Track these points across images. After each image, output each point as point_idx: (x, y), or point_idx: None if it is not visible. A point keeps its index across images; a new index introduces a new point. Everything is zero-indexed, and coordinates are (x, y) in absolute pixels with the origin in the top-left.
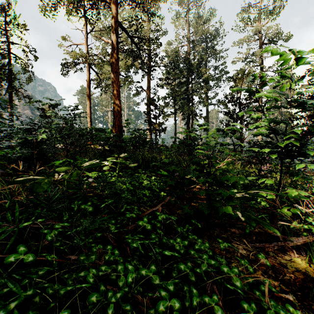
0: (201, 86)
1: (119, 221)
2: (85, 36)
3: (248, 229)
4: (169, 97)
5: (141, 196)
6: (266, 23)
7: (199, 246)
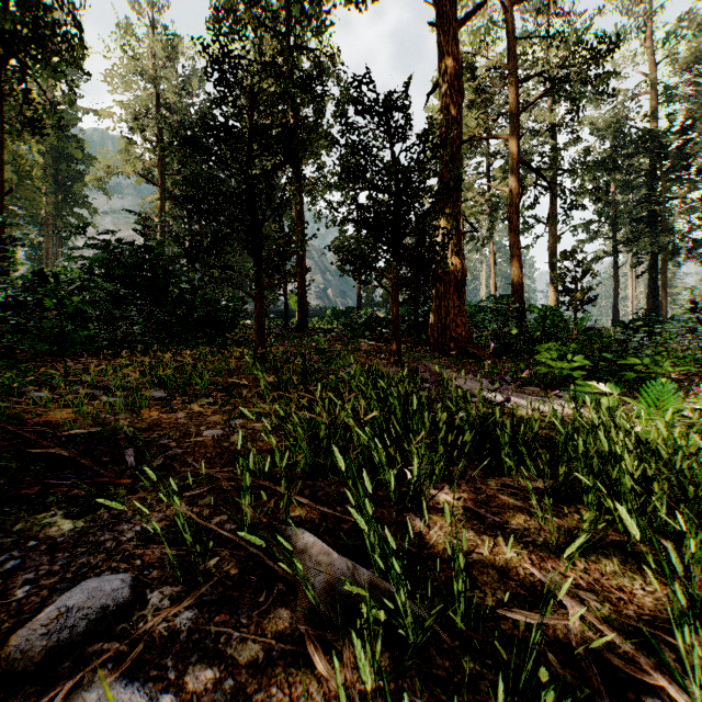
0: (691, 182)
1: None
2: None
3: None
4: (598, 221)
5: None
6: None
7: None
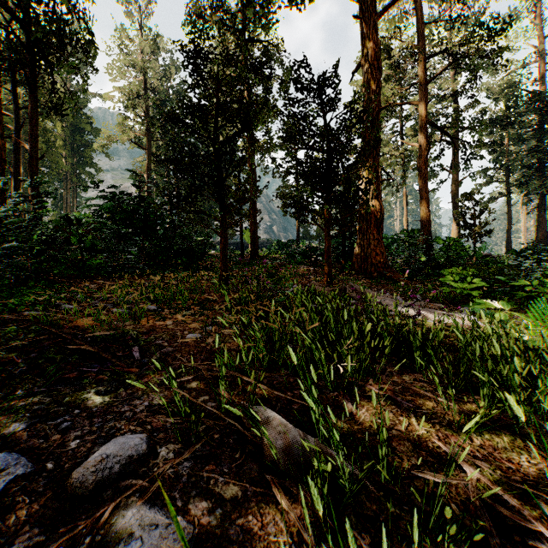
0: None
1: None
2: None
3: None
4: (493, 168)
5: None
6: None
7: None
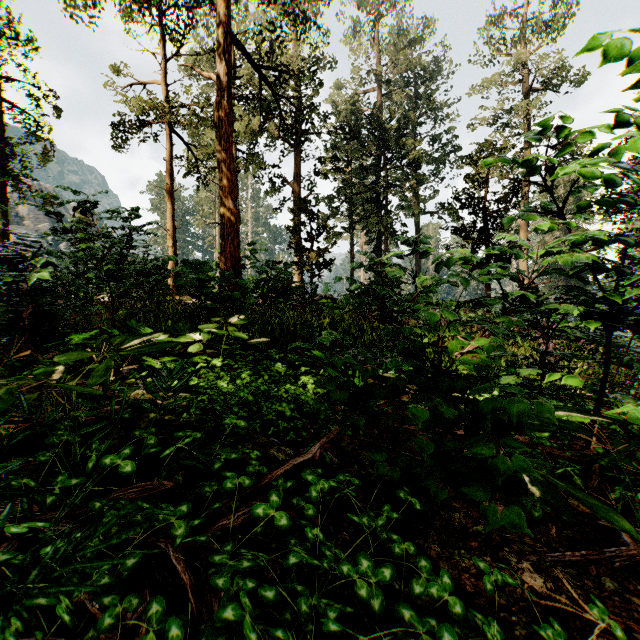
0: (405, 174)
1: (210, 494)
2: (162, 65)
3: (537, 508)
4: (338, 198)
5: (272, 417)
6: (537, 48)
7: (424, 585)
